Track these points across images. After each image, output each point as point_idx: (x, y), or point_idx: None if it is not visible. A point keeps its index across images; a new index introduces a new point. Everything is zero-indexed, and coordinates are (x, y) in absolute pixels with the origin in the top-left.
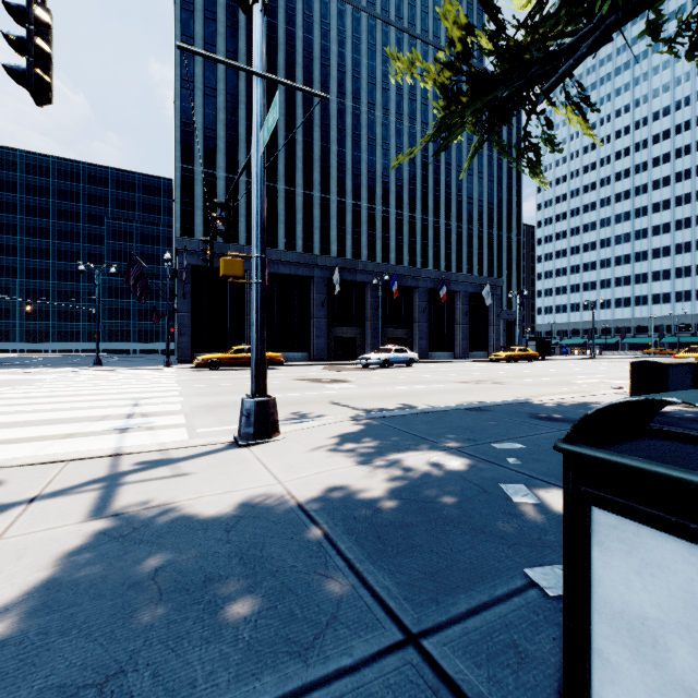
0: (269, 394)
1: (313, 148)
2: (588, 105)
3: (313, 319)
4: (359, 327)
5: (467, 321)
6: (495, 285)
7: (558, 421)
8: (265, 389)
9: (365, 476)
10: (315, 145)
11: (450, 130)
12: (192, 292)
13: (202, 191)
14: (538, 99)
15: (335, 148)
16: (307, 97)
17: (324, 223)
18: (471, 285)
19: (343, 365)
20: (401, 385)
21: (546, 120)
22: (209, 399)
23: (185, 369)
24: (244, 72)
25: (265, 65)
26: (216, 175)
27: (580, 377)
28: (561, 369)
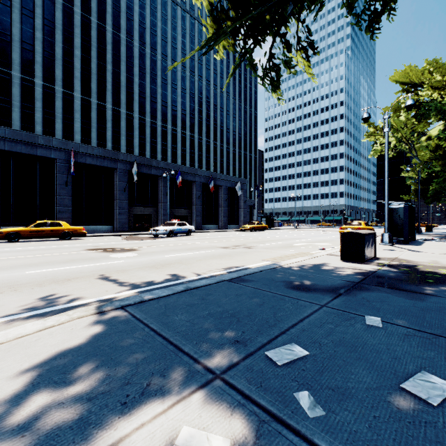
0: None
1: (120, 77)
2: (311, 47)
3: (116, 200)
4: (153, 207)
5: (226, 205)
6: (243, 183)
7: (312, 291)
8: None
9: None
10: (122, 75)
11: (216, 39)
12: None
13: (19, 92)
14: (282, 24)
15: (137, 80)
16: (115, 38)
17: (129, 132)
18: (229, 182)
19: (139, 235)
20: (178, 252)
21: (287, 45)
22: None
23: None
24: (61, 5)
25: (80, 5)
26: (33, 81)
27: (296, 241)
28: (282, 235)
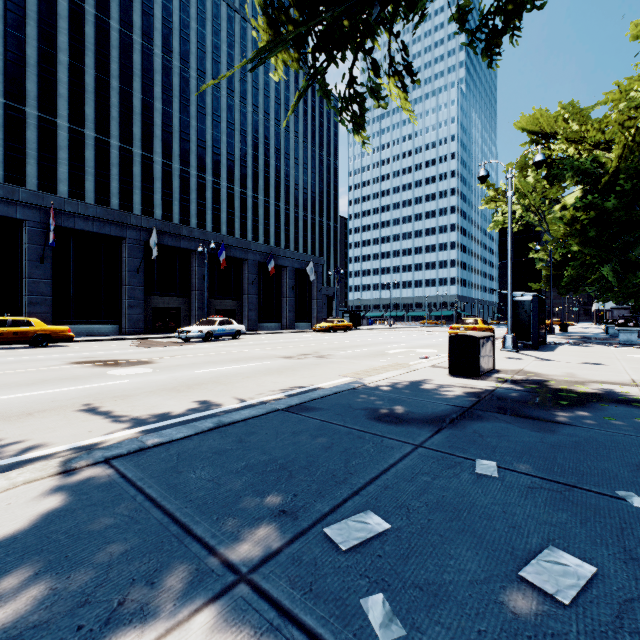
0: None
1: (133, 99)
2: (409, 72)
3: (125, 286)
4: (183, 297)
5: (294, 294)
6: (318, 263)
7: (405, 423)
8: None
9: None
10: (136, 97)
11: (270, 50)
12: None
13: None
14: (367, 35)
15: (160, 106)
16: (124, 40)
17: (146, 183)
18: (297, 261)
19: (160, 339)
20: (217, 365)
21: (375, 66)
22: None
23: None
24: None
25: None
26: None
27: (390, 347)
28: (372, 338)
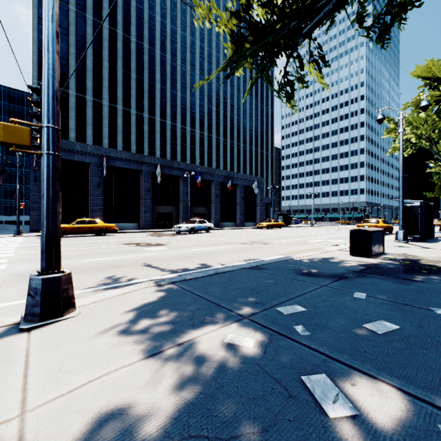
0: (63, 269)
1: (143, 84)
2: (323, 61)
3: (142, 199)
4: (174, 206)
5: (243, 203)
6: (260, 181)
7: (317, 276)
8: (58, 265)
9: (149, 381)
10: (145, 82)
11: (236, 63)
12: None
13: None
14: (295, 48)
15: (159, 86)
16: (139, 48)
17: (151, 135)
18: (246, 181)
19: (162, 232)
20: (202, 247)
21: (300, 64)
22: (34, 266)
23: (34, 236)
24: (91, 22)
25: (107, 20)
26: (68, 92)
27: (311, 238)
28: (298, 233)
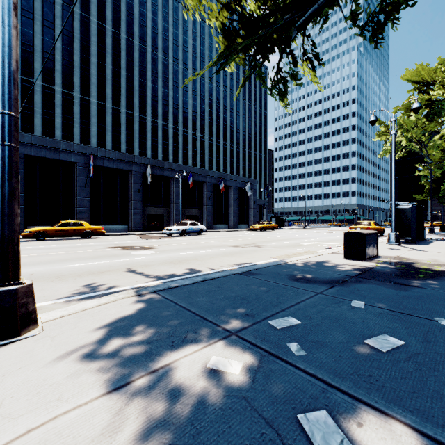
0: (23, 280)
1: (134, 82)
2: (316, 59)
3: (131, 201)
4: (166, 208)
5: (236, 205)
6: (253, 183)
7: (311, 282)
8: (16, 275)
9: (106, 429)
10: (135, 80)
11: (228, 57)
12: (25, 177)
13: (41, 100)
14: (288, 43)
15: (150, 84)
16: (129, 45)
17: (142, 134)
18: (239, 182)
19: (153, 234)
20: (192, 250)
21: (293, 60)
22: None
23: None
24: (78, 16)
25: (96, 15)
26: (54, 89)
27: (304, 241)
28: (291, 235)
